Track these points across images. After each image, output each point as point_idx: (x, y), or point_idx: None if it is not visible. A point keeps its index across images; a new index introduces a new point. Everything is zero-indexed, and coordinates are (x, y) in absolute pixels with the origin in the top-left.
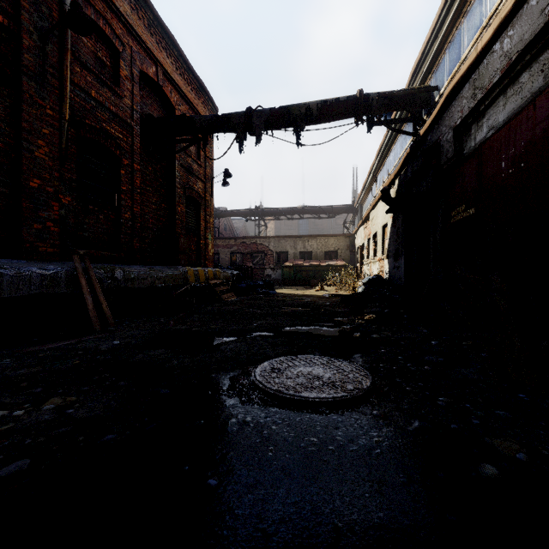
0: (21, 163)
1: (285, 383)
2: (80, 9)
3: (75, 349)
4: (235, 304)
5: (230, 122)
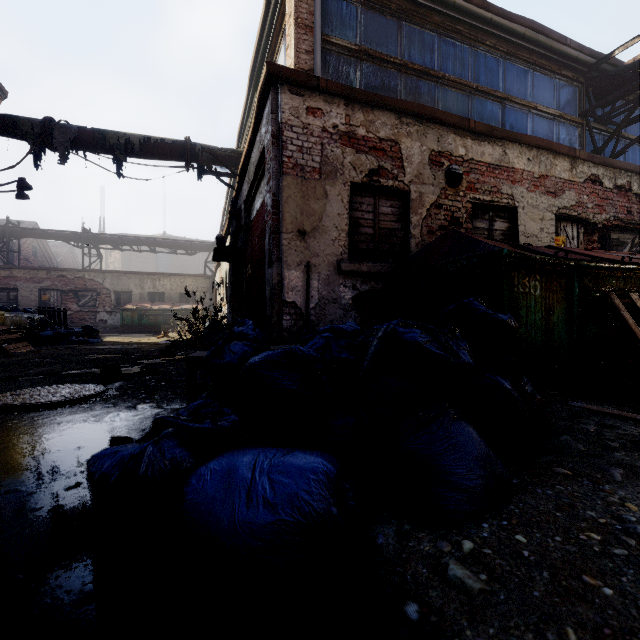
0: None
1: (15, 400)
2: None
3: None
4: (24, 355)
5: (17, 128)
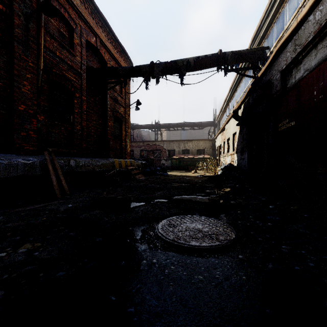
0: (13, 95)
1: (178, 235)
2: (49, 1)
3: (44, 210)
4: (143, 181)
5: (140, 70)
